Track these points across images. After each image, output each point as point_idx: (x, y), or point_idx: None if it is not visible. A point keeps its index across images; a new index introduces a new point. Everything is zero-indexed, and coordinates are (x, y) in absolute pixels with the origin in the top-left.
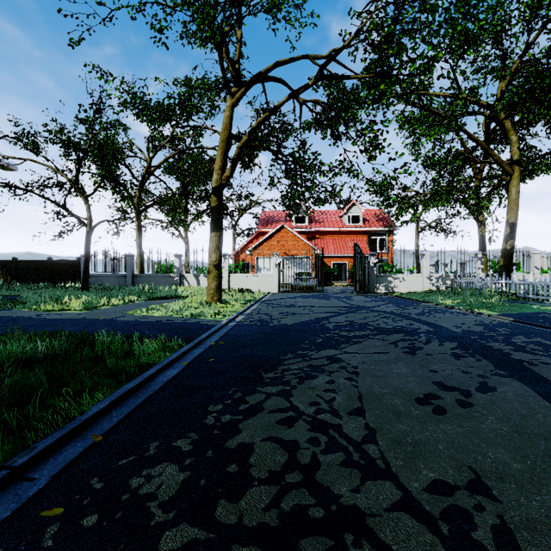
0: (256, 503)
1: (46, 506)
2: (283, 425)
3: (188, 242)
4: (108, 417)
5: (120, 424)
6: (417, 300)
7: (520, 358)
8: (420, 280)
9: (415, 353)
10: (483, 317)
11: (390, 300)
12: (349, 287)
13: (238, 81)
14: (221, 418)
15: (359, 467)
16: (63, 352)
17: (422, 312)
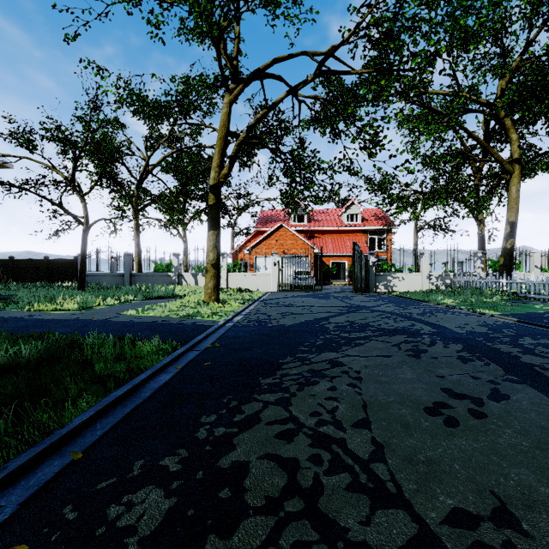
0: (250, 539)
1: (8, 543)
2: (282, 440)
3: (186, 241)
4: (91, 430)
5: (104, 438)
6: (417, 300)
7: (530, 362)
8: (420, 279)
9: (420, 356)
10: (486, 317)
11: (390, 299)
12: (348, 287)
13: (236, 78)
14: (214, 431)
15: (367, 491)
16: (49, 356)
17: (423, 312)
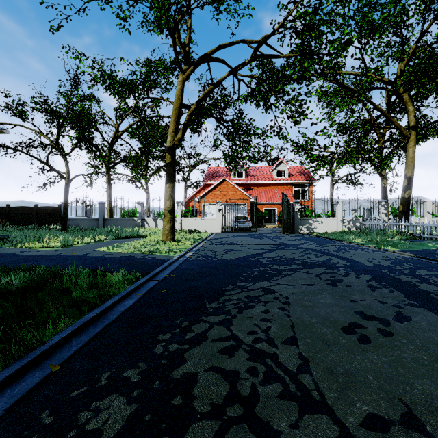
0: None
1: None
2: (225, 354)
3: (148, 192)
4: (67, 346)
5: (78, 353)
6: (333, 239)
7: (426, 289)
8: (335, 222)
9: (336, 285)
10: (389, 253)
11: (311, 238)
12: (278, 229)
13: (188, 61)
14: (169, 347)
15: (296, 399)
16: (35, 285)
17: (338, 249)
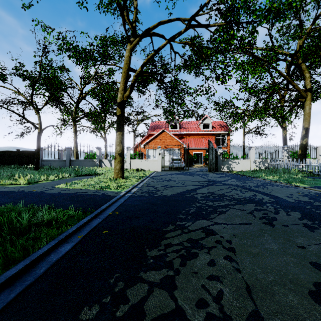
0: None
1: None
2: None
3: (106, 140)
4: None
5: None
6: (249, 176)
7: None
8: (249, 163)
9: (273, 224)
10: (300, 188)
11: (232, 176)
12: (204, 168)
13: (135, 34)
14: None
15: None
16: None
17: (257, 185)
